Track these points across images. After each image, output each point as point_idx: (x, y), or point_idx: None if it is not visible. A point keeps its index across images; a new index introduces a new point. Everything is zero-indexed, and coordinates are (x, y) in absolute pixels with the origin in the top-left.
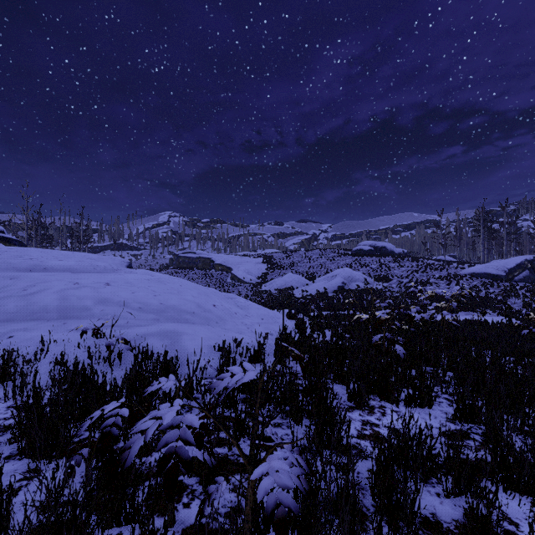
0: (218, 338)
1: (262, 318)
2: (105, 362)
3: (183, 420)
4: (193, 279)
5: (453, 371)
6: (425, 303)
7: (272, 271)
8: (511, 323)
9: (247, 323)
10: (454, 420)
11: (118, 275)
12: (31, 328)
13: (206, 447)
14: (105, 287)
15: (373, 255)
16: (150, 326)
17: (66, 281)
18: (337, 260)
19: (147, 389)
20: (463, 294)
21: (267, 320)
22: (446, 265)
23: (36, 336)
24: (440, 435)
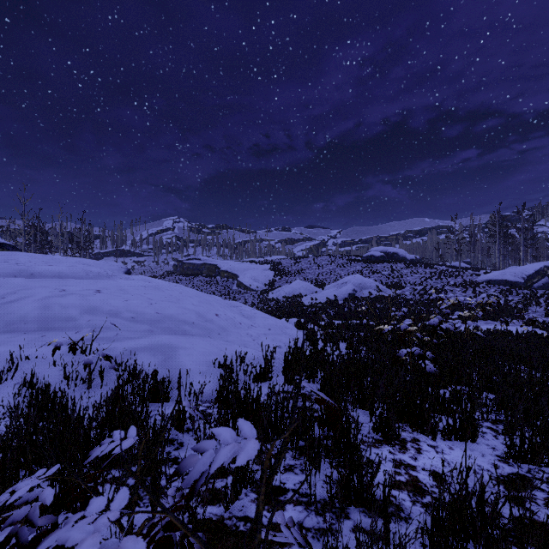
0: (219, 353)
1: (270, 328)
2: (84, 383)
3: None
4: (198, 286)
5: (489, 391)
6: (447, 312)
7: (280, 278)
8: (536, 334)
9: (253, 335)
10: (507, 458)
11: (111, 281)
12: (2, 341)
13: (181, 546)
14: (95, 294)
15: (384, 261)
16: (142, 339)
17: (52, 288)
18: (347, 266)
19: (92, 452)
20: (489, 302)
21: (274, 331)
22: (461, 272)
23: (5, 351)
24: (509, 494)
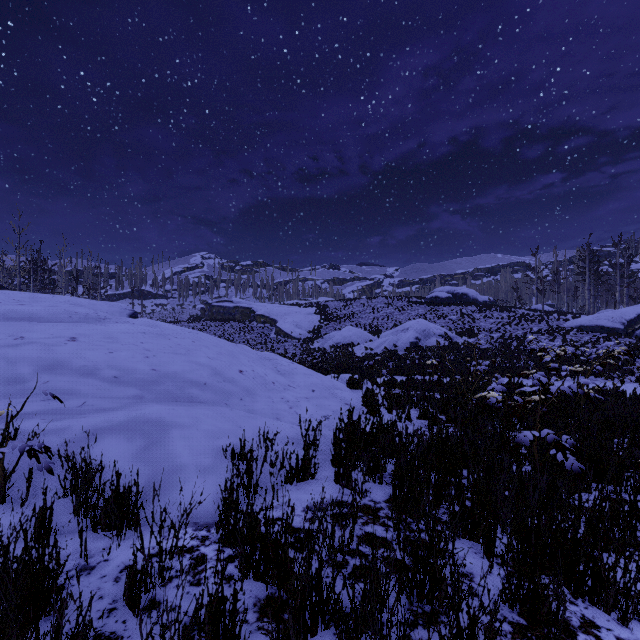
0: (236, 432)
1: (313, 389)
2: None
3: None
4: (229, 334)
5: None
6: (554, 368)
7: (327, 323)
8: None
9: (290, 399)
10: None
11: (98, 326)
12: None
13: None
14: (67, 343)
15: (452, 304)
16: (117, 411)
17: (5, 334)
18: (407, 310)
19: None
20: (613, 354)
21: (320, 393)
22: (545, 316)
23: None
24: None
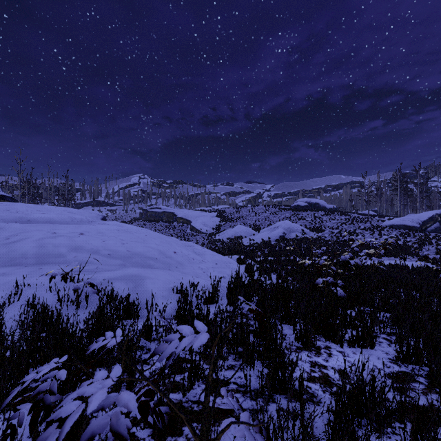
0: (177, 282)
1: (216, 263)
2: (73, 304)
3: (117, 401)
4: (159, 230)
5: (387, 311)
6: (356, 250)
7: (225, 223)
8: (428, 267)
9: (203, 268)
10: (396, 360)
11: (91, 226)
12: (9, 272)
13: (154, 411)
14: (79, 236)
15: (308, 210)
16: (117, 271)
17: (45, 231)
18: (278, 214)
19: (91, 346)
20: (390, 242)
21: (220, 265)
22: (369, 218)
23: (12, 280)
24: (393, 383)
